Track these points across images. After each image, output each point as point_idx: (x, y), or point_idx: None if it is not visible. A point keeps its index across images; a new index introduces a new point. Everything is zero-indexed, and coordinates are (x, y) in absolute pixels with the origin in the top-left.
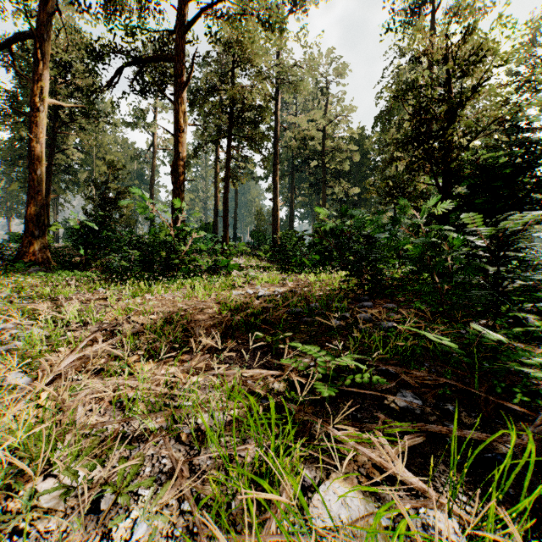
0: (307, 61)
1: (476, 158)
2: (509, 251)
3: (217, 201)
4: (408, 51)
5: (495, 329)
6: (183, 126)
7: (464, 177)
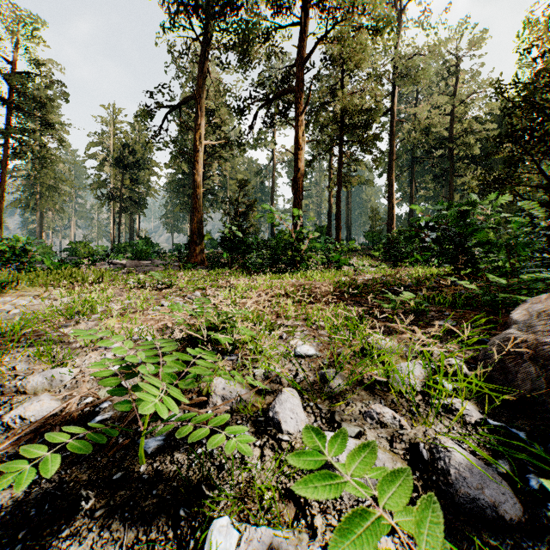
0: (427, 45)
1: None
2: None
3: (330, 205)
4: None
5: None
6: (301, 145)
7: None
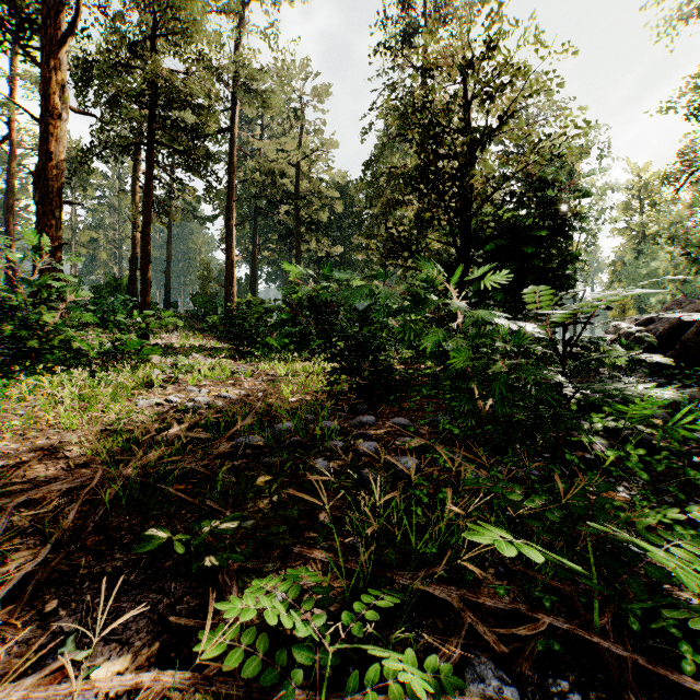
0: (276, 65)
1: (498, 215)
2: (574, 347)
3: (135, 246)
4: (399, 86)
5: (556, 461)
6: (58, 108)
7: (484, 238)
